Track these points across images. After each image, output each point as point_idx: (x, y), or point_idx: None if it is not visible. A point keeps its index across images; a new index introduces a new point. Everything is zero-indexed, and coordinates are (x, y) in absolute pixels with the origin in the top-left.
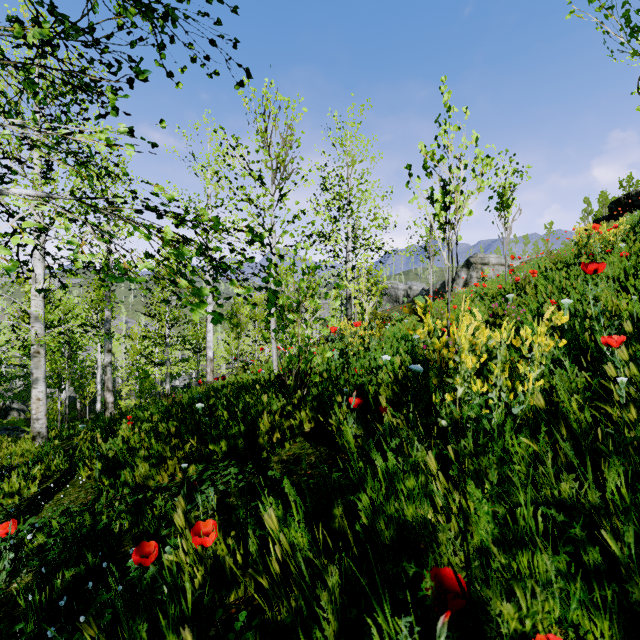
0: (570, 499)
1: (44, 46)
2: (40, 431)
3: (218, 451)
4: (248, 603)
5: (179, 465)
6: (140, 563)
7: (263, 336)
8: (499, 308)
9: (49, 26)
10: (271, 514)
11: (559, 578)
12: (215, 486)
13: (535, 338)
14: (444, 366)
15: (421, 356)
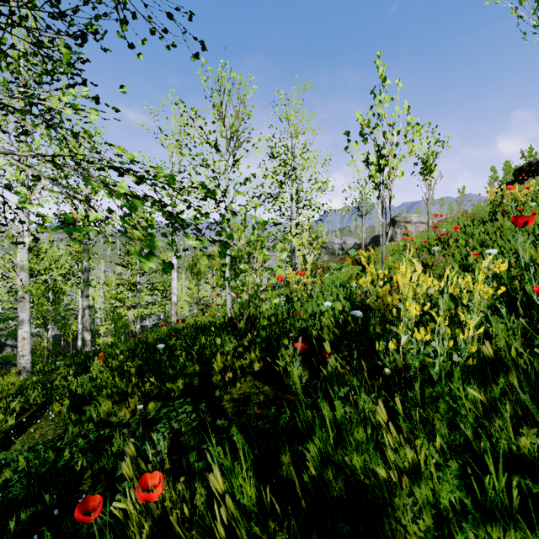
0: (518, 449)
1: (11, 15)
2: (25, 366)
3: (175, 389)
4: None
5: (139, 402)
6: (83, 520)
7: (217, 284)
8: (428, 259)
9: None
10: (216, 475)
11: None
12: (171, 423)
13: (475, 287)
14: (387, 314)
15: (359, 302)
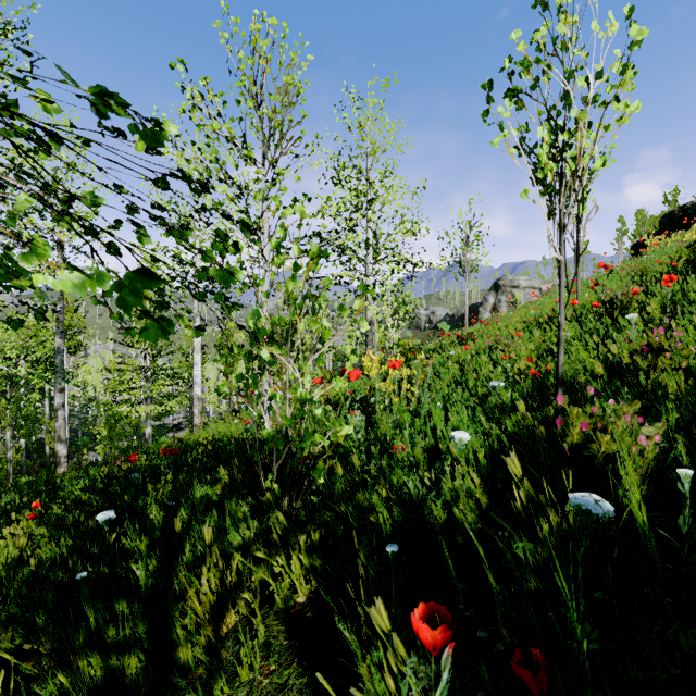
0: None
1: None
2: None
3: (80, 681)
4: None
5: None
6: None
7: (217, 391)
8: (663, 336)
9: None
10: None
11: None
12: None
13: None
14: None
15: (543, 439)
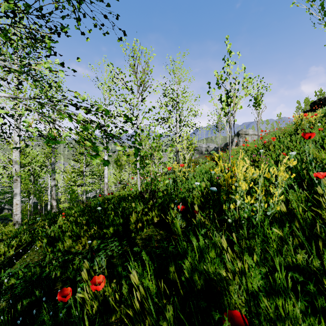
0: (300, 263)
1: (15, 17)
2: (17, 220)
3: (108, 233)
4: (122, 322)
5: (88, 240)
6: (61, 300)
7: (132, 172)
8: (256, 157)
9: (13, 2)
10: (134, 274)
11: (300, 315)
12: (106, 252)
13: (279, 174)
14: (229, 189)
15: (215, 182)
